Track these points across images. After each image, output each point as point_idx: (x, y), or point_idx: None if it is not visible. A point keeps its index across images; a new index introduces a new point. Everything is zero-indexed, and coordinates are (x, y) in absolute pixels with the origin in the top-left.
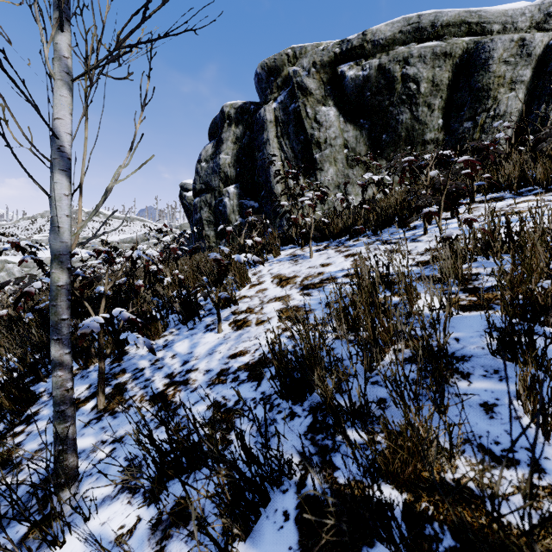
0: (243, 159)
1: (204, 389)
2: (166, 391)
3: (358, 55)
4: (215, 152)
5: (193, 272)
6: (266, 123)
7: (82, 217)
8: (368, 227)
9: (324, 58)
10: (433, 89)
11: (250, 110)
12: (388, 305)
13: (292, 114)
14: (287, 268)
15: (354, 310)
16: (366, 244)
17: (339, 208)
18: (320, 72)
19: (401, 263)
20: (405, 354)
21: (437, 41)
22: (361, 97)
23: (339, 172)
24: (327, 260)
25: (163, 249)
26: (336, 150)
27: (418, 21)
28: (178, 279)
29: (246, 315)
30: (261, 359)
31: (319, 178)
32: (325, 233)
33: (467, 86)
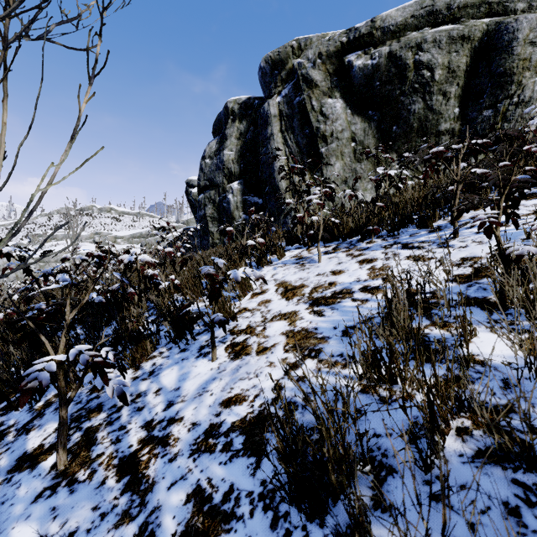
0: (247, 155)
1: (186, 459)
2: (139, 452)
3: (366, 43)
4: (219, 148)
5: (192, 276)
6: (270, 118)
7: (95, 213)
8: (382, 226)
9: (330, 48)
10: (449, 75)
11: (254, 105)
12: (429, 341)
13: (297, 107)
14: (293, 274)
15: (389, 355)
16: (383, 247)
17: (346, 204)
18: (326, 63)
19: (445, 285)
20: (478, 442)
21: (453, 24)
22: (370, 88)
23: (346, 166)
24: (338, 265)
25: (170, 244)
26: (343, 143)
27: (432, 3)
28: (175, 285)
29: (245, 336)
30: (262, 414)
31: (325, 172)
32: (334, 233)
33: (487, 71)
